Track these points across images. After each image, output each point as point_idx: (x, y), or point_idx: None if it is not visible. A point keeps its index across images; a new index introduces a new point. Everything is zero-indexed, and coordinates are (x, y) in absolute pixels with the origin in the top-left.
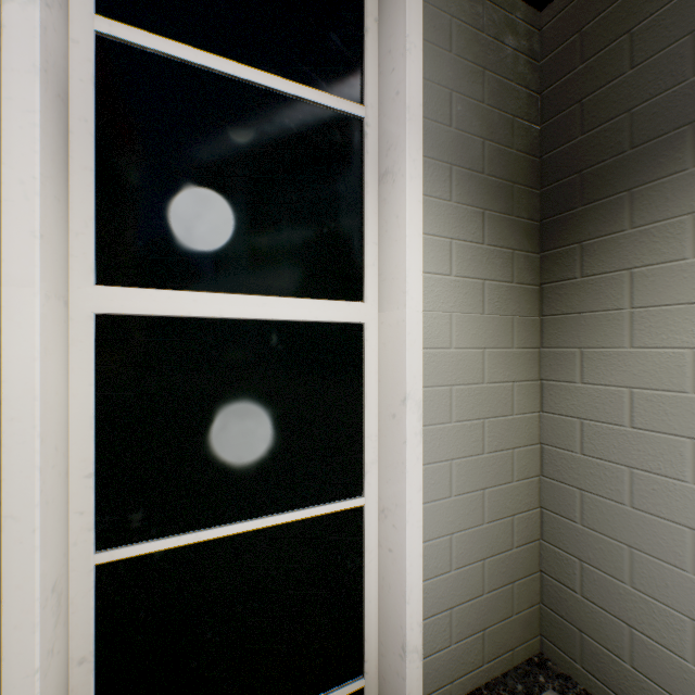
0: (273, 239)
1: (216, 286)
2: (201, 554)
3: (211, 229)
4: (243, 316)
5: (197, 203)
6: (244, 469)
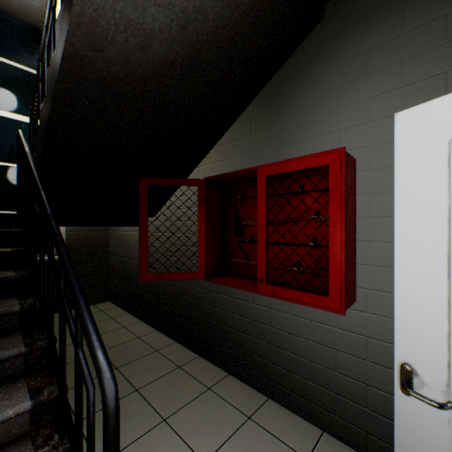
0: (23, 103)
1: (6, 110)
2: (2, 168)
3: (5, 97)
4: (14, 118)
5: (1, 91)
6: (15, 153)
